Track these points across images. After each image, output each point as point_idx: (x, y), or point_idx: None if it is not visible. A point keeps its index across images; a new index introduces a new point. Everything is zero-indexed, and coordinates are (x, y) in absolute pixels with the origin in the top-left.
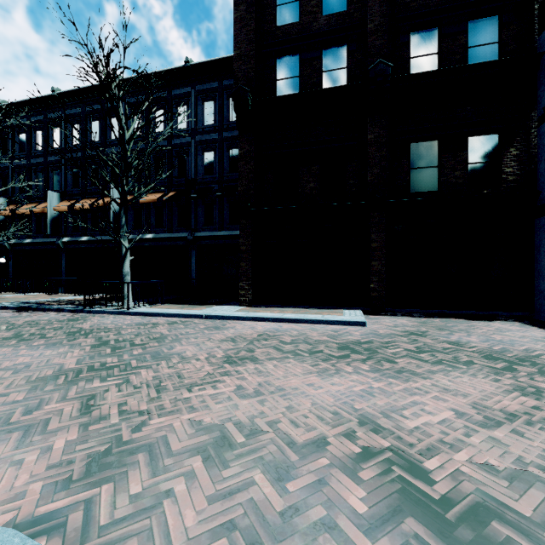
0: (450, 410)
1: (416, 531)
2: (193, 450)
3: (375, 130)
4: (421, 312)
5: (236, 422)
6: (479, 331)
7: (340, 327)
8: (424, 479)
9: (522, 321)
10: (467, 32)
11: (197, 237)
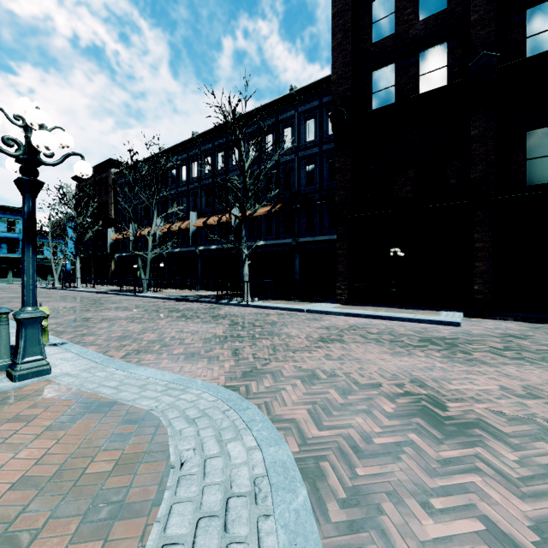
0: (497, 385)
1: (419, 422)
2: (296, 377)
3: (479, 125)
4: (542, 319)
5: (322, 370)
6: None
7: (430, 326)
8: (441, 409)
9: None
10: None
11: (299, 242)
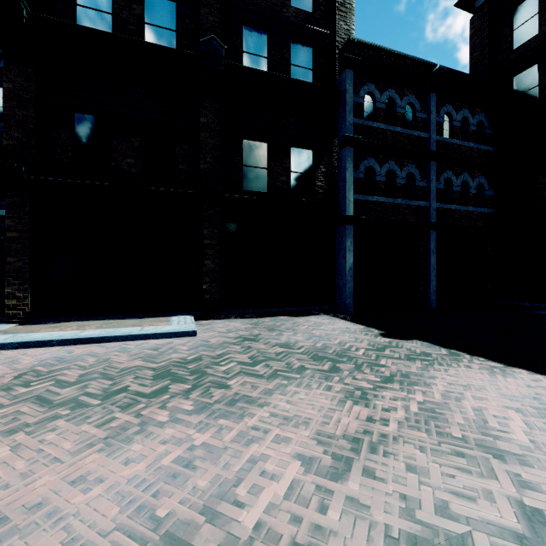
0: (295, 458)
1: None
2: None
3: (208, 114)
4: (253, 312)
5: None
6: (302, 328)
7: (163, 341)
8: None
9: (329, 314)
10: (291, 50)
11: None
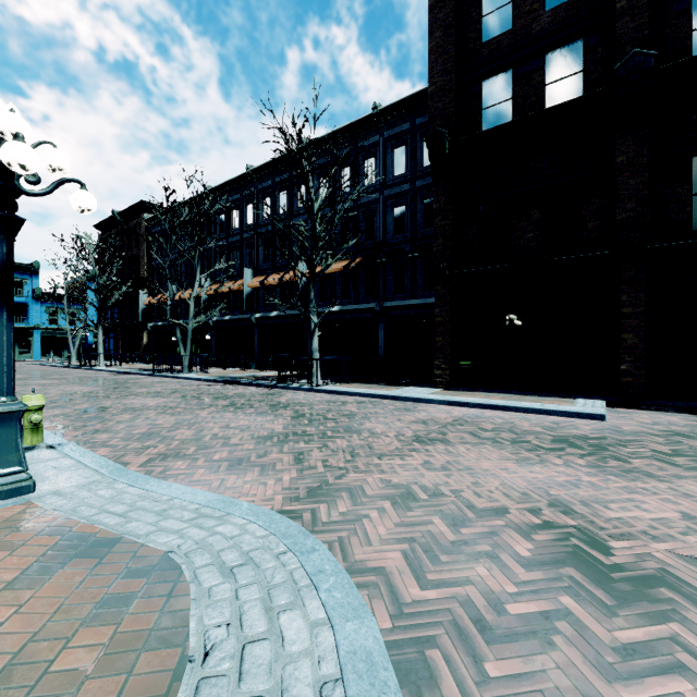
0: (677, 512)
1: (572, 575)
2: (383, 497)
3: (628, 149)
4: None
5: (421, 486)
6: None
7: (564, 419)
8: (602, 551)
9: None
10: None
11: (385, 307)
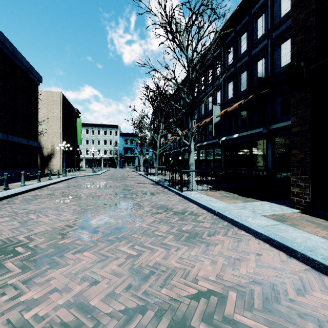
0: None
1: None
2: None
3: None
4: None
5: None
6: None
7: None
8: None
9: None
10: None
11: (271, 129)
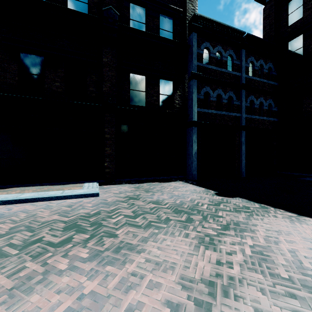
0: (165, 304)
1: None
2: None
3: (108, 56)
4: (136, 180)
5: None
6: (166, 190)
7: (76, 200)
8: None
9: (182, 180)
10: (159, 20)
11: None
